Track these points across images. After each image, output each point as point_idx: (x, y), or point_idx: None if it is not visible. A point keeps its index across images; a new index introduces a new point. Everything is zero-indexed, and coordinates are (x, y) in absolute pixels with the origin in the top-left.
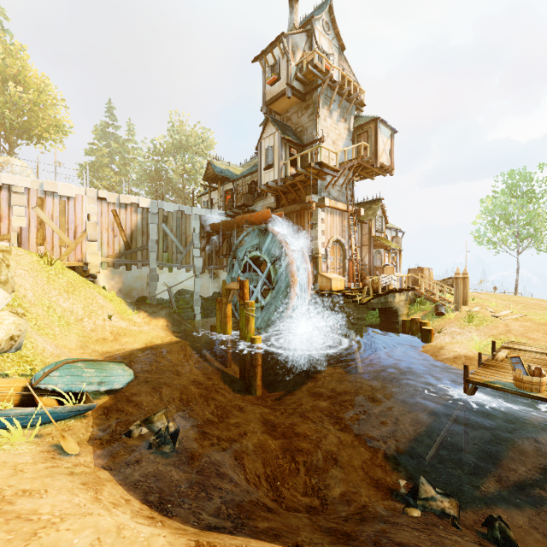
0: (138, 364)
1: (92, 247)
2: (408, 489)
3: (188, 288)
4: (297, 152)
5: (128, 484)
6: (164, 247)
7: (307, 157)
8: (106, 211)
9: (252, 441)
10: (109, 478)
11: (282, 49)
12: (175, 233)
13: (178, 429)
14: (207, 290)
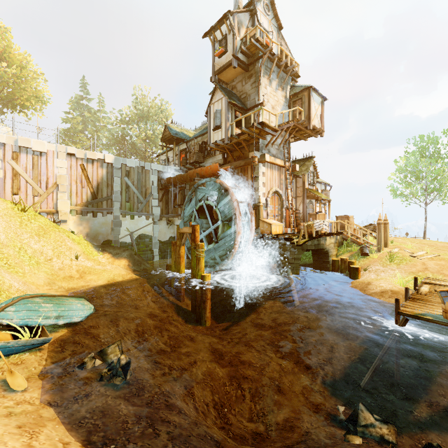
0: (99, 299)
1: (62, 196)
2: (346, 414)
3: (147, 233)
4: (241, 115)
5: (72, 422)
6: (126, 197)
7: (250, 120)
8: (75, 165)
9: (201, 369)
10: (52, 416)
11: (228, 24)
12: (136, 186)
13: (129, 361)
14: (164, 235)
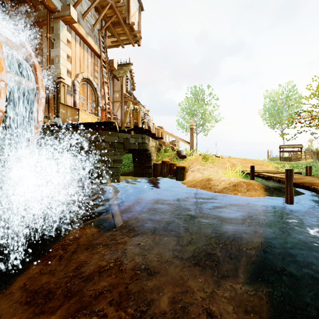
0: None
1: None
2: None
3: None
4: None
5: None
6: None
7: None
8: None
9: None
10: None
11: None
12: None
13: None
14: None
